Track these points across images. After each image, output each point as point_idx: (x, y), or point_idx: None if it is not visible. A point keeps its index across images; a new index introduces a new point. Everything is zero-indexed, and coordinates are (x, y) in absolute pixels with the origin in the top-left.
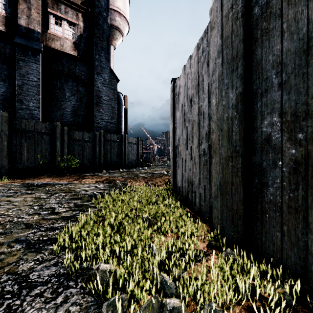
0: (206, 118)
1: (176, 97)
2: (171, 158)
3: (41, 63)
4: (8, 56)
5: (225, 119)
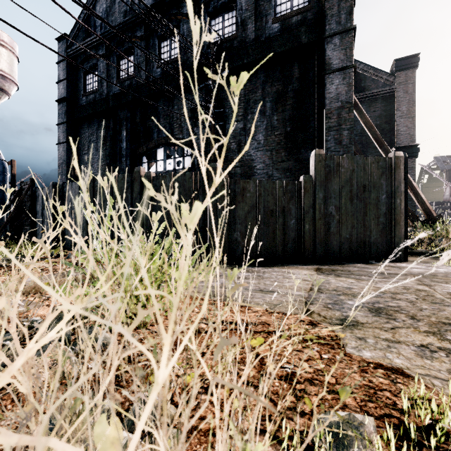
0: None
1: None
2: None
3: None
4: None
5: None
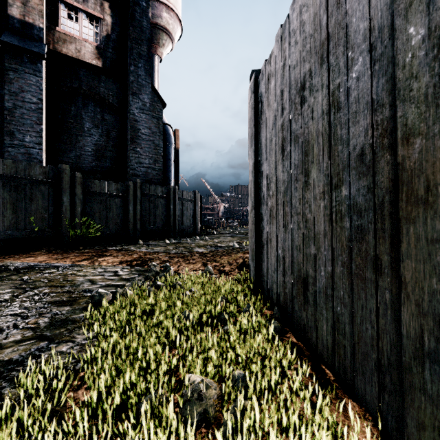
0: (361, 110)
1: (262, 101)
2: (252, 222)
3: (46, 77)
4: None
5: None
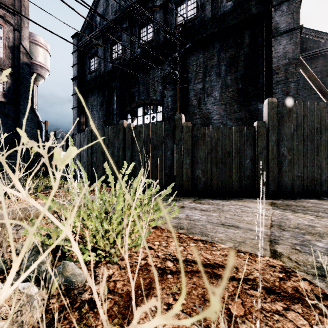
0: None
1: None
2: None
3: None
4: None
5: None
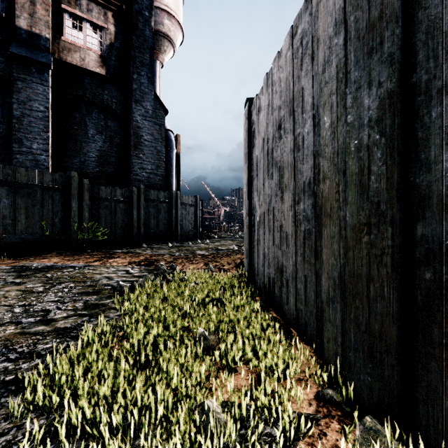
0: (309, 154)
1: (254, 127)
2: (246, 226)
3: (52, 85)
4: (0, 74)
5: (353, 150)
